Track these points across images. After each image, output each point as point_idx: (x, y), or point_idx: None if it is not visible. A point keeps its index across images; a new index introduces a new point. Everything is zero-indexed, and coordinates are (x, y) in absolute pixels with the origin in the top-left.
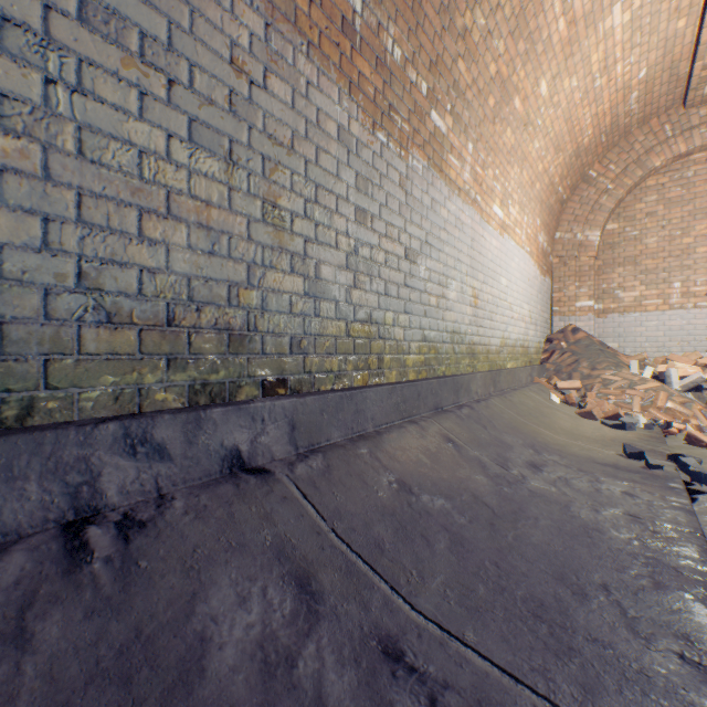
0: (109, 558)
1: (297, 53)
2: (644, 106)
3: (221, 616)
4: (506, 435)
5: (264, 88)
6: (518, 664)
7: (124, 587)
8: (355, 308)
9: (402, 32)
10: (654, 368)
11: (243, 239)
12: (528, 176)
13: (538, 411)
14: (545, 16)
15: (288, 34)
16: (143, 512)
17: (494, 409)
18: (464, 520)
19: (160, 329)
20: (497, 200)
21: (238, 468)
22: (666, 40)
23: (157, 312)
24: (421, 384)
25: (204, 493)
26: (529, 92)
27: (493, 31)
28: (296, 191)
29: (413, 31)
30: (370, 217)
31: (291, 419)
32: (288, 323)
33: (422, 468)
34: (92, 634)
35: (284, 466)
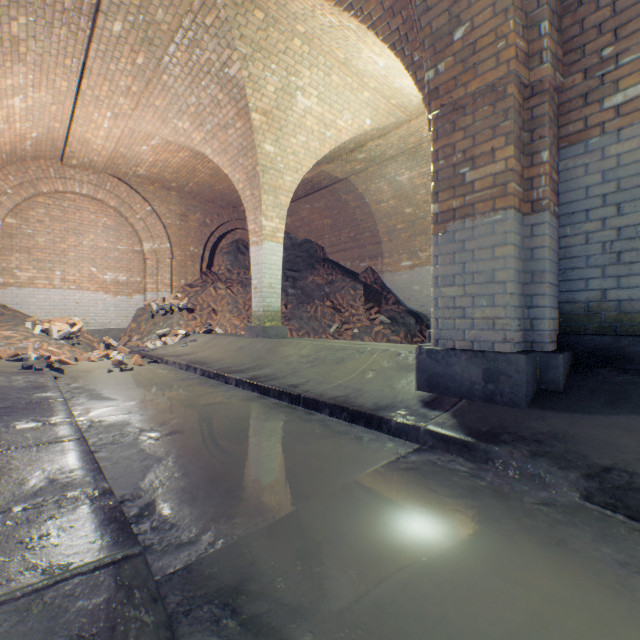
0: None
1: None
2: (37, 151)
3: None
4: None
5: None
6: None
7: None
8: None
9: None
10: (44, 326)
11: None
12: None
13: None
14: None
15: None
16: None
17: None
18: None
19: None
20: None
21: None
22: (51, 128)
23: None
24: None
25: None
26: None
27: None
28: None
29: None
30: None
31: None
32: None
33: None
34: None
35: None
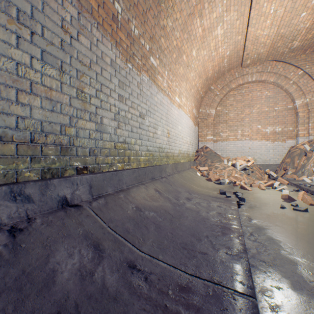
0: (6, 244)
1: (93, 27)
2: (229, 65)
3: (61, 262)
4: (179, 188)
5: (77, 40)
6: (176, 263)
7: (15, 255)
8: (118, 137)
9: (138, 23)
10: (232, 162)
11: (67, 105)
12: (189, 86)
13: (192, 179)
14: (194, 26)
15: (89, 18)
16: (21, 225)
17: (175, 178)
18: (161, 219)
19: (27, 144)
20: (177, 95)
21: (65, 205)
22: (235, 42)
23: (25, 136)
24: (146, 169)
25: (50, 215)
26: (189, 54)
27: (175, 28)
28: (92, 86)
29: (143, 23)
30: (125, 98)
31: (90, 183)
32: (88, 142)
33: (146, 202)
34: (1, 274)
35: (87, 203)
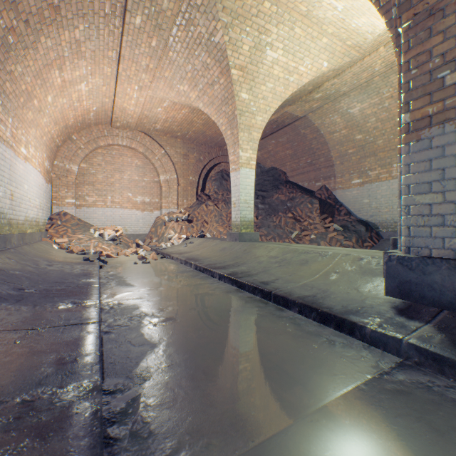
0: None
1: None
2: (97, 119)
3: None
4: (36, 258)
5: None
6: (54, 286)
7: None
8: None
9: None
10: (100, 232)
11: None
12: (41, 133)
13: (48, 251)
14: (52, 75)
15: None
16: None
17: (27, 250)
18: (29, 275)
19: None
20: (24, 145)
21: None
22: (103, 102)
23: None
24: None
25: None
26: (43, 99)
27: (26, 74)
28: None
29: None
30: None
31: None
32: None
33: (6, 266)
34: None
35: None
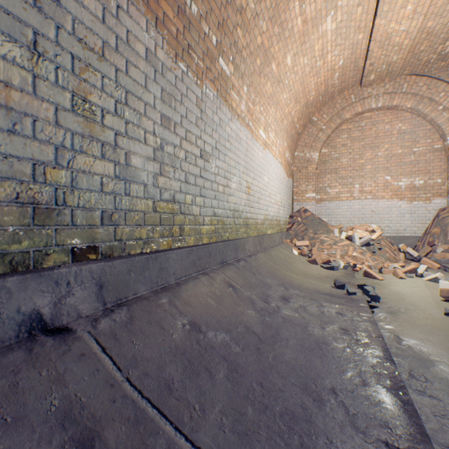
0: None
1: None
2: (341, 82)
3: None
4: (267, 278)
5: None
6: None
7: None
8: (161, 191)
9: None
10: (346, 233)
11: (50, 123)
12: (280, 115)
13: (286, 260)
14: (290, 13)
15: None
16: None
17: (260, 261)
18: (239, 349)
19: None
20: (262, 127)
21: (38, 330)
22: (353, 45)
23: None
24: (212, 246)
25: None
26: (281, 61)
27: (259, 14)
28: (107, 92)
29: None
30: (174, 123)
31: (98, 280)
32: (100, 199)
33: (210, 310)
34: None
35: (87, 323)
